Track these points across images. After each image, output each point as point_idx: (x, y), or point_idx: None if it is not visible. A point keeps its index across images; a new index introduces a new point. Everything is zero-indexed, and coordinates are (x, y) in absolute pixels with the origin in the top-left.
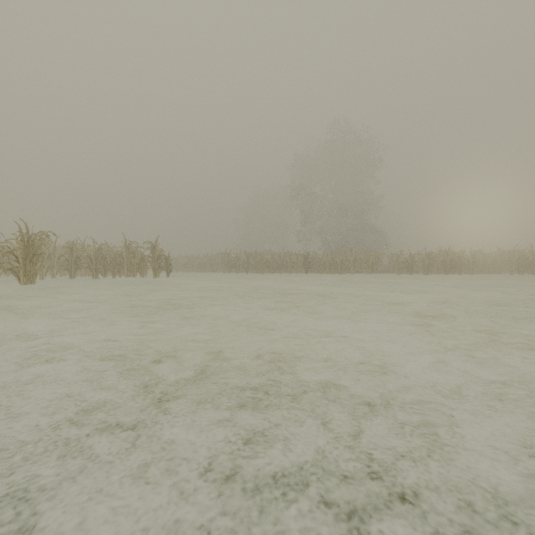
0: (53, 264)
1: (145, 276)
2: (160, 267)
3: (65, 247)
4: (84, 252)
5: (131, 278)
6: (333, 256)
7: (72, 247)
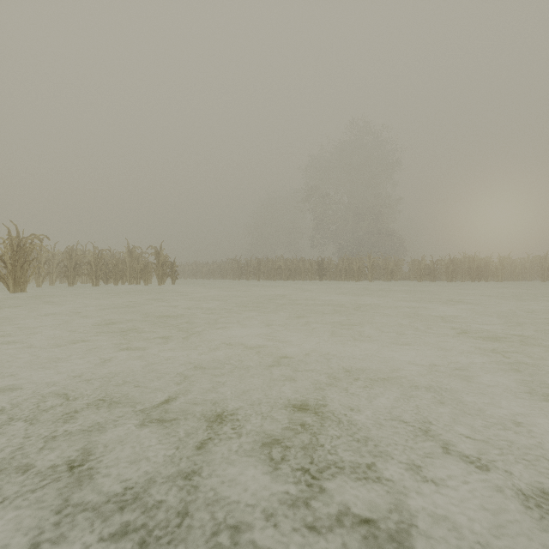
0: (51, 271)
1: (150, 283)
2: (165, 273)
3: (64, 252)
4: (85, 258)
5: (134, 286)
6: (350, 262)
7: (71, 253)
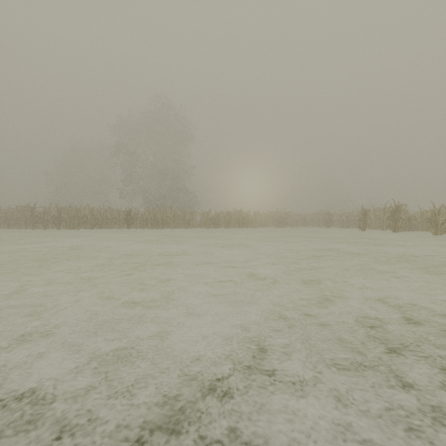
0: None
1: None
2: None
3: None
4: None
5: None
6: (155, 212)
7: None
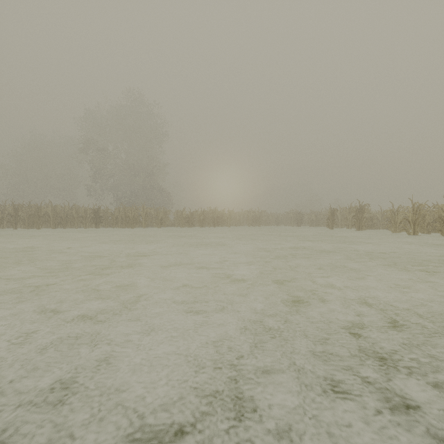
0: None
1: None
2: None
3: None
4: None
5: None
6: (126, 211)
7: None
